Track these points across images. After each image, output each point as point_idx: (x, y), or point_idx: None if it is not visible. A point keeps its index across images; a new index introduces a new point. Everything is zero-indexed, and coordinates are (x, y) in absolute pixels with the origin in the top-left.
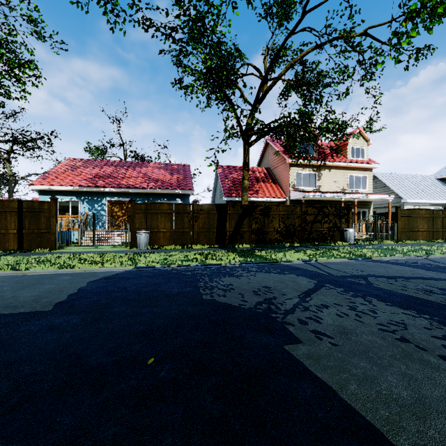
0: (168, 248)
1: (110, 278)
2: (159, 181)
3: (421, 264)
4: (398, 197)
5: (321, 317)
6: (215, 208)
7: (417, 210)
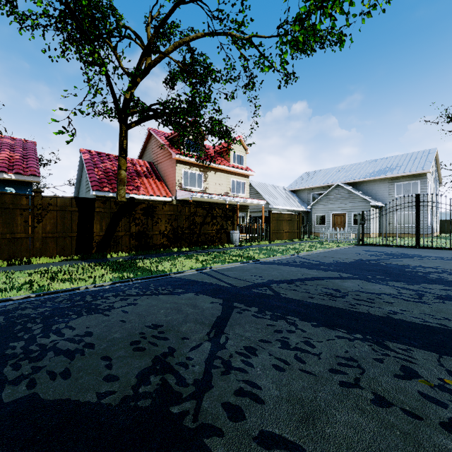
0: None
1: None
2: None
3: (300, 263)
4: (267, 203)
5: (257, 382)
6: (75, 203)
7: (282, 214)
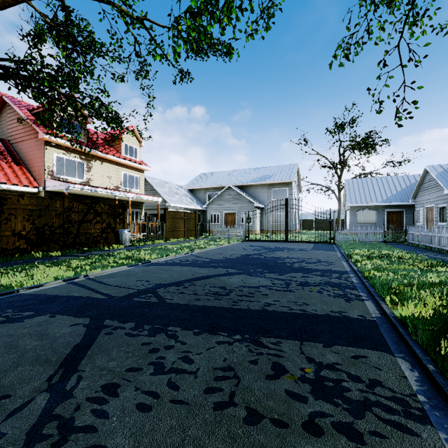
0: None
1: None
2: None
3: (193, 261)
4: (164, 201)
5: (107, 444)
6: None
7: (179, 213)
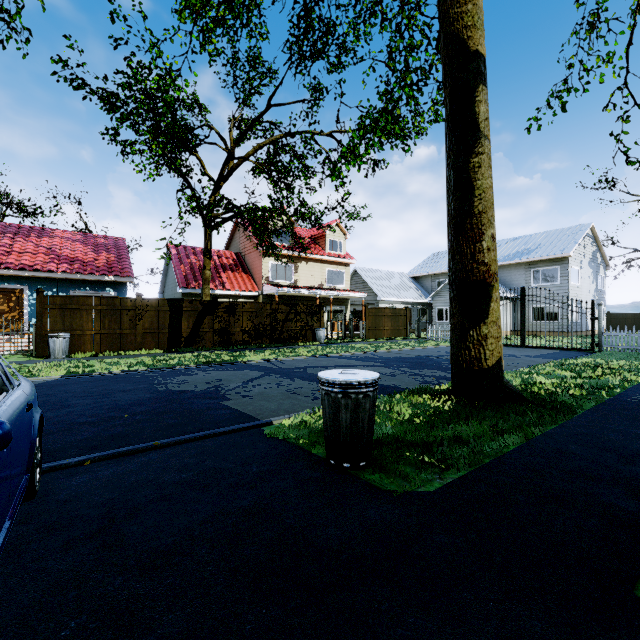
0: (100, 355)
1: (39, 386)
2: (76, 262)
3: (361, 357)
4: (375, 295)
5: (253, 390)
6: (167, 303)
7: (382, 309)
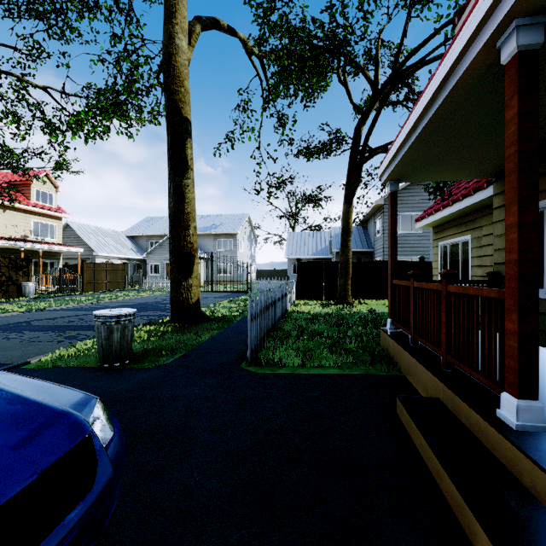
0: None
1: None
2: None
3: (86, 308)
4: (91, 250)
5: None
6: None
7: (101, 264)
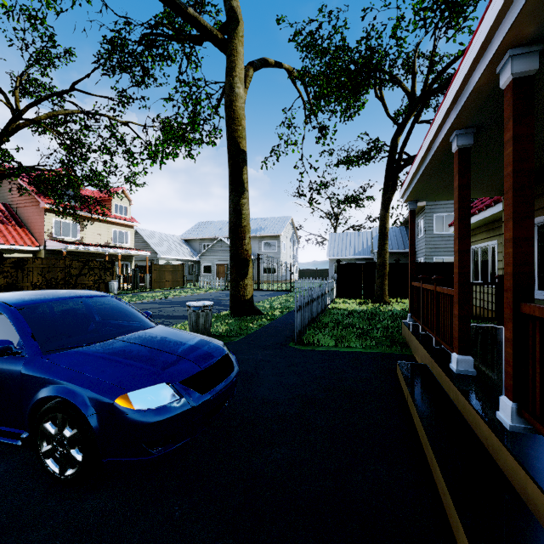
0: None
1: None
2: None
3: (159, 302)
4: (155, 253)
5: None
6: None
7: (165, 265)
